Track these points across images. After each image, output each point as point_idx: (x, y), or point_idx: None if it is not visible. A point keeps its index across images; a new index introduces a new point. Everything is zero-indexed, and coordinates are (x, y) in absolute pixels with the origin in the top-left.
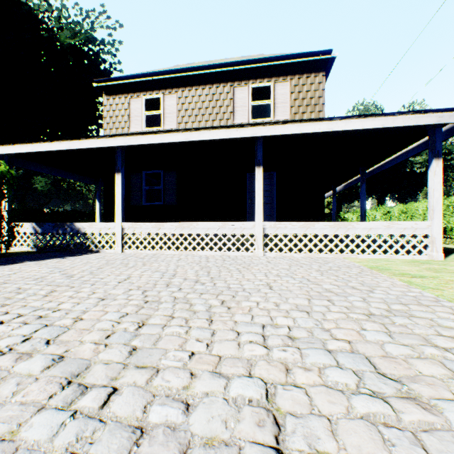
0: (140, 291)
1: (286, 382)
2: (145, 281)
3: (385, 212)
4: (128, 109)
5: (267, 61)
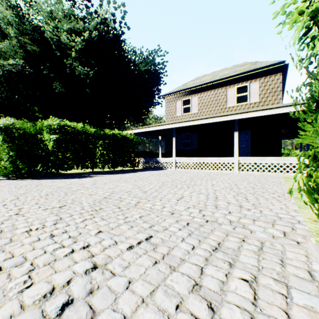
0: (188, 177)
1: (217, 184)
2: (189, 176)
3: None
4: (175, 106)
5: (244, 73)
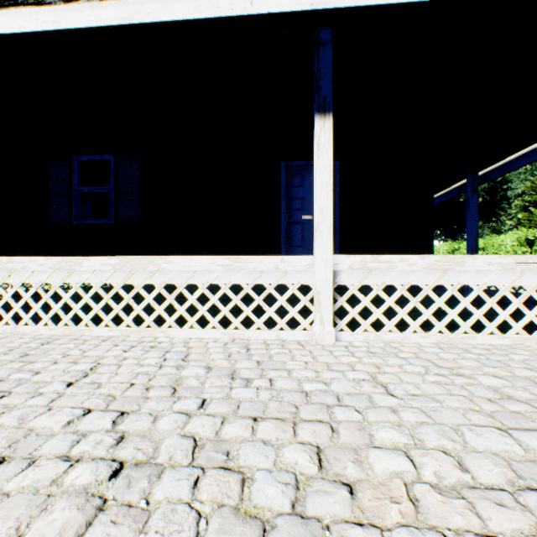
0: None
1: None
2: None
3: (451, 249)
4: None
5: None
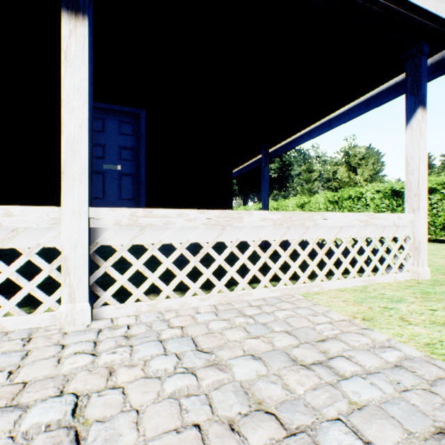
0: None
1: None
2: None
3: (258, 208)
4: None
5: None
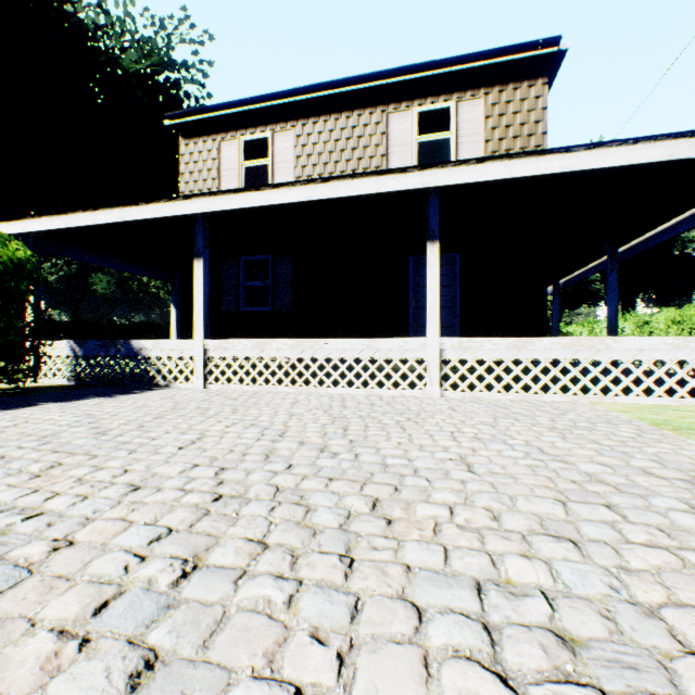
0: (211, 471)
1: None
2: (226, 447)
3: (640, 322)
4: (217, 159)
5: (445, 65)
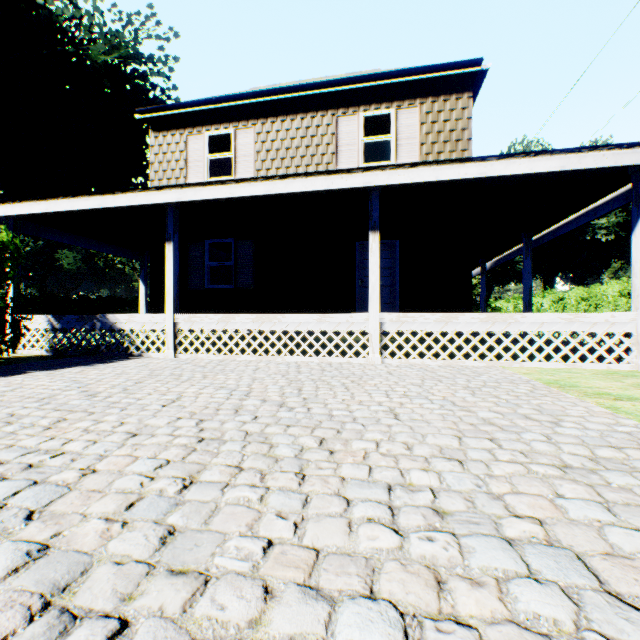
0: (193, 422)
1: (441, 613)
2: (202, 405)
3: (556, 299)
4: (184, 151)
5: (386, 77)
